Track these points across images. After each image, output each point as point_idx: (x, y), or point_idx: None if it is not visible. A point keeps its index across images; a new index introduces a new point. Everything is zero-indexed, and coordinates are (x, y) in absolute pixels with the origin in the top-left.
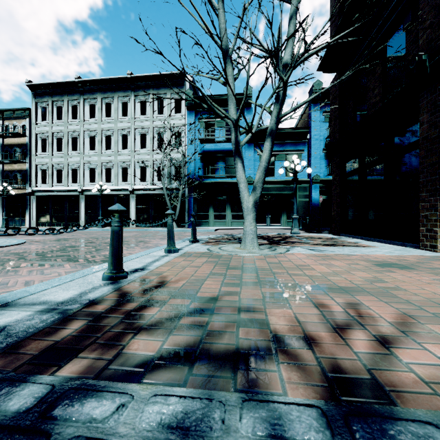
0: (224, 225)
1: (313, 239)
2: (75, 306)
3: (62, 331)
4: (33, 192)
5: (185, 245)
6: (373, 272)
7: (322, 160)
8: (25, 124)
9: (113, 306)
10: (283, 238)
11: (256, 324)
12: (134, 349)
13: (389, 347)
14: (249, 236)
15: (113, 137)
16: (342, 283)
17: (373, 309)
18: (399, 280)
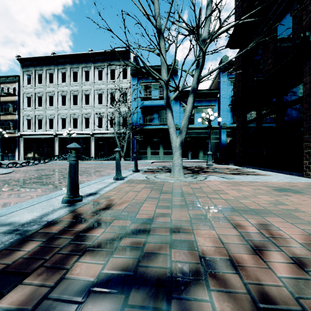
0: (158, 159)
1: (223, 169)
2: (34, 227)
3: (17, 252)
4: (21, 136)
5: (129, 174)
6: (273, 196)
7: (228, 112)
8: (15, 86)
9: (66, 227)
10: (201, 169)
11: (186, 245)
12: (77, 272)
13: (306, 269)
14: (177, 167)
15: (78, 96)
16: (251, 205)
17: (282, 230)
18: (296, 203)
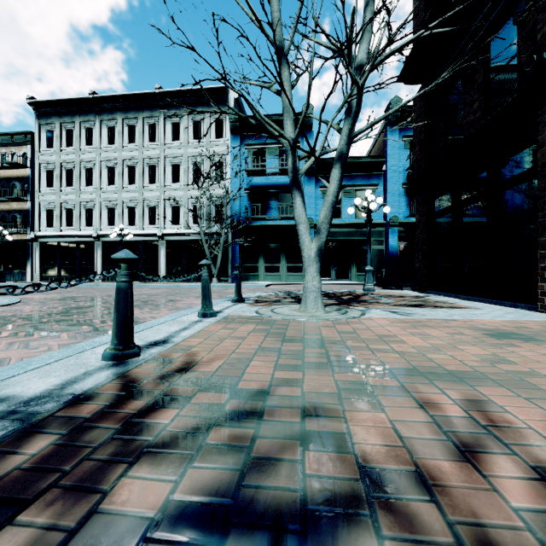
0: (278, 280)
1: (393, 298)
2: (48, 406)
3: (11, 457)
4: (36, 238)
5: (226, 306)
6: (487, 346)
7: (402, 197)
8: (26, 151)
9: (108, 406)
10: (354, 297)
11: (332, 442)
12: (122, 499)
13: None
14: (312, 294)
15: (137, 168)
16: (448, 364)
17: (510, 411)
18: (529, 359)
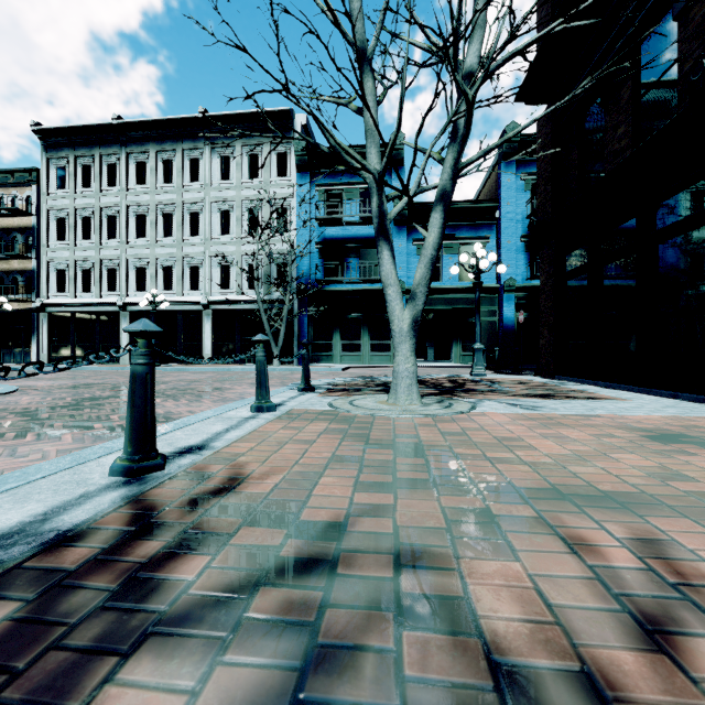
0: (358, 362)
1: (511, 385)
2: (16, 551)
3: None
4: (43, 307)
5: (289, 397)
6: (650, 454)
7: (520, 254)
8: (30, 194)
9: (107, 550)
10: (460, 384)
11: (443, 612)
12: None
13: None
14: (404, 381)
15: (175, 215)
16: (601, 481)
17: None
18: None
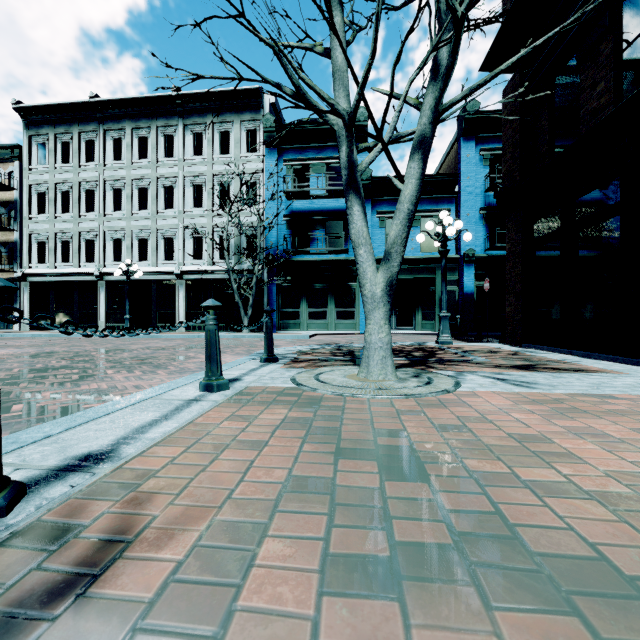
0: (324, 329)
1: (482, 354)
2: None
3: None
4: (24, 277)
5: (249, 369)
6: None
7: (479, 226)
8: (13, 170)
9: None
10: (429, 353)
11: None
12: None
13: None
14: (377, 352)
15: (149, 189)
16: None
17: None
18: None
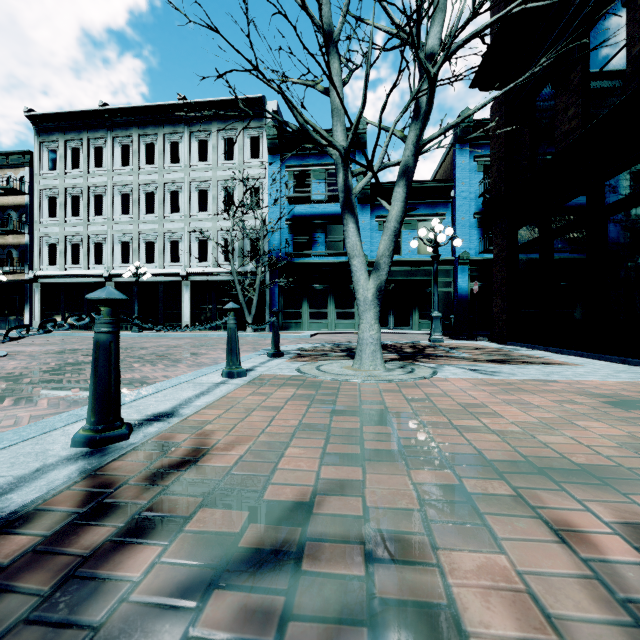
0: (325, 328)
1: (467, 351)
2: None
3: None
4: (35, 278)
5: (260, 362)
6: (614, 421)
7: (473, 229)
8: (24, 175)
9: (51, 537)
10: (420, 350)
11: (424, 624)
12: None
13: None
14: (369, 347)
15: (156, 194)
16: (572, 452)
17: None
18: None
